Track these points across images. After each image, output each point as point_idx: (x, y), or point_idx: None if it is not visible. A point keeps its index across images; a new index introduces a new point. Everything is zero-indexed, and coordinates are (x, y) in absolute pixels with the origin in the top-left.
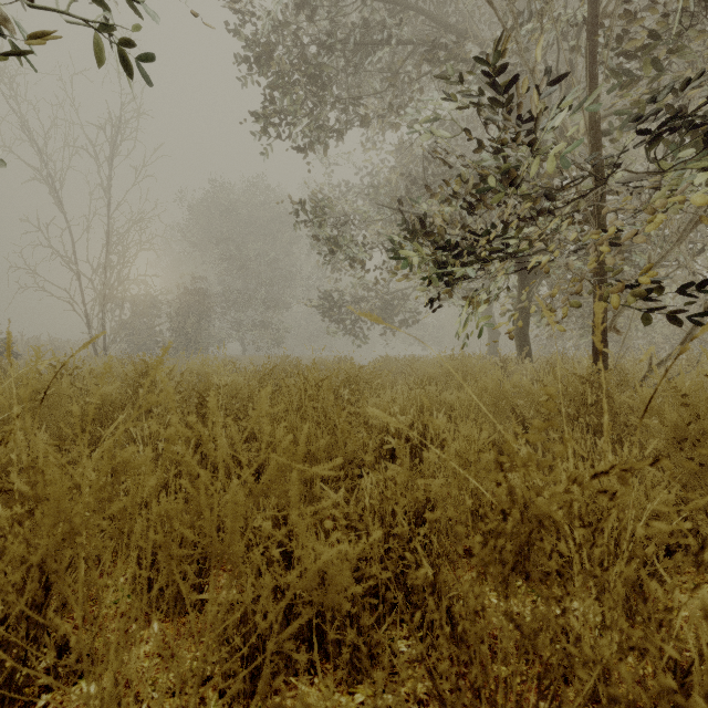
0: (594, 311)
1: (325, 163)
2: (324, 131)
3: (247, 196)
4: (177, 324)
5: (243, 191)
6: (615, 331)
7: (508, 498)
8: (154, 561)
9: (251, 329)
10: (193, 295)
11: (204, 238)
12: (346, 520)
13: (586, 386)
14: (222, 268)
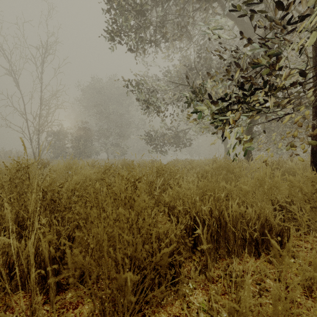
0: (313, 130)
1: (145, 66)
2: (144, 41)
3: (109, 84)
4: (75, 144)
5: (107, 82)
6: None
7: None
8: None
9: (111, 146)
10: (83, 130)
11: (89, 104)
12: None
13: None
14: (97, 118)
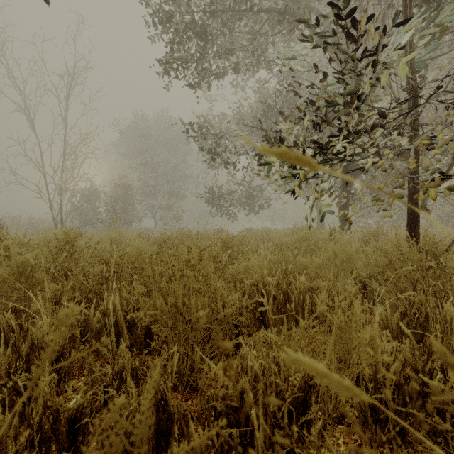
0: (409, 195)
1: (208, 100)
2: (207, 73)
3: (157, 123)
4: (111, 207)
5: (155, 120)
6: (425, 209)
7: (395, 377)
8: (17, 452)
9: (160, 210)
10: (121, 188)
11: (129, 151)
12: (226, 400)
13: (422, 253)
14: (141, 170)
